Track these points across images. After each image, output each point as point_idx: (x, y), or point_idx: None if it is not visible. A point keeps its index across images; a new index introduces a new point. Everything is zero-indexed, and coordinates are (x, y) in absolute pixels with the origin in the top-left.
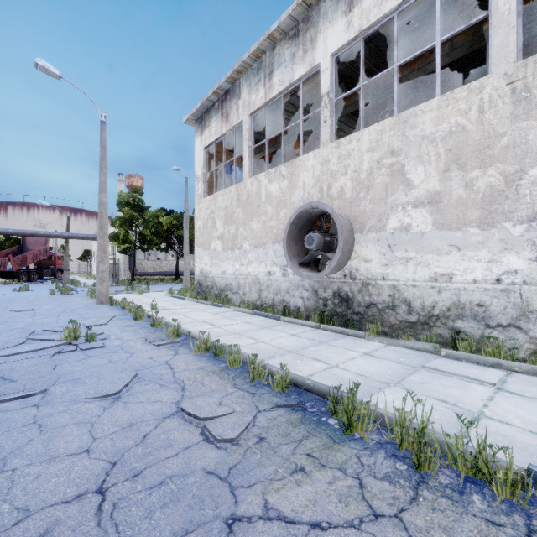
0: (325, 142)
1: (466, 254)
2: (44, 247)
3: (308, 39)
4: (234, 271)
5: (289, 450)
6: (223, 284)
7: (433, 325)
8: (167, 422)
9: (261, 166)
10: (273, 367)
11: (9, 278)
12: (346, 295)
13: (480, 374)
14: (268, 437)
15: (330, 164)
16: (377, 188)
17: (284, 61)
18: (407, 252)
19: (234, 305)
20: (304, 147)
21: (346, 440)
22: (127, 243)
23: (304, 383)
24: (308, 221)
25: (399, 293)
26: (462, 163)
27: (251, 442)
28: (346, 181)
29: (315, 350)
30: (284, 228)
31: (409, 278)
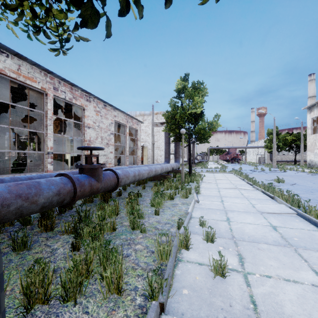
0: None
1: None
2: (235, 151)
3: None
4: None
5: None
6: None
7: None
8: (304, 174)
9: None
10: None
11: (226, 162)
12: None
13: None
14: None
15: None
16: None
17: None
18: None
19: None
20: None
21: None
22: (271, 149)
23: None
24: None
25: None
26: None
27: (316, 175)
28: None
29: None
30: None
31: None
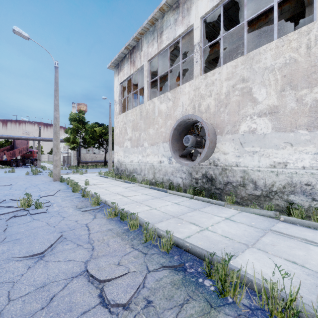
0: (197, 75)
1: (297, 149)
2: (26, 146)
3: (185, 9)
4: (138, 160)
5: (172, 316)
6: (131, 168)
7: (272, 197)
8: (74, 282)
9: (155, 95)
10: (161, 231)
11: (5, 164)
12: (210, 176)
13: (314, 237)
14: (155, 300)
15: (200, 90)
16: (232, 104)
17: (170, 25)
18: (253, 147)
19: (138, 182)
20: (183, 83)
21: (221, 305)
22: (75, 143)
23: (184, 245)
24: (185, 128)
25: (248, 175)
26: (294, 84)
27: (139, 306)
28: (211, 101)
29: (191, 215)
30: (170, 133)
31: (255, 165)
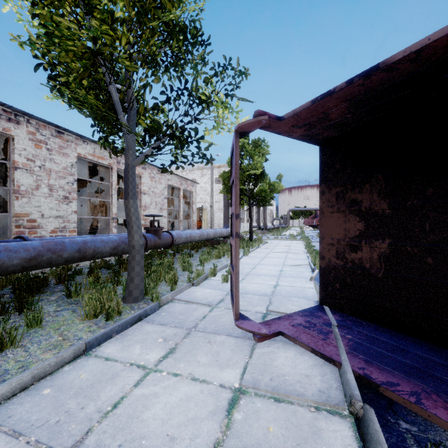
0: None
1: None
2: None
3: None
4: None
5: None
6: None
7: None
8: None
9: None
10: None
11: (313, 228)
12: None
13: None
14: None
15: None
16: None
17: None
18: None
19: None
20: None
21: None
22: None
23: None
24: None
25: None
26: None
27: None
28: None
29: None
30: None
31: None
